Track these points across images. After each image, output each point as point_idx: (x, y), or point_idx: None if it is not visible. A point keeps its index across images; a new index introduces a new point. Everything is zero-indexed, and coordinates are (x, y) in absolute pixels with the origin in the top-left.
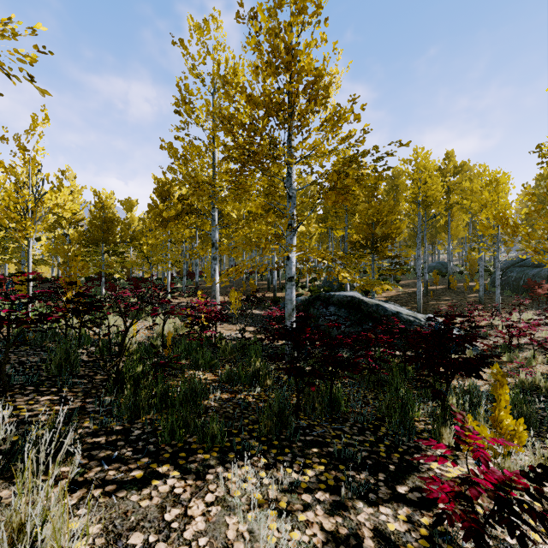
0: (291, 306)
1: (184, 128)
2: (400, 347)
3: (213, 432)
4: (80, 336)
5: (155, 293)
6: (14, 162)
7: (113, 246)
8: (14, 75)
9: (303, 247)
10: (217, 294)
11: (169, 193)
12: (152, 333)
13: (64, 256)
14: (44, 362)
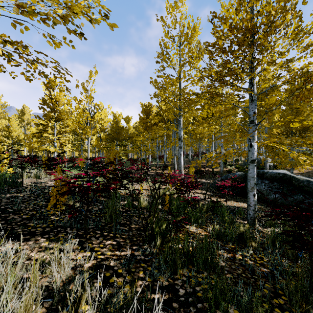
0: (253, 182)
1: (162, 69)
2: None
3: (258, 312)
4: (116, 194)
5: (141, 167)
6: (81, 98)
7: (120, 142)
8: (95, 19)
9: (280, 136)
10: (182, 169)
11: (150, 111)
12: (149, 192)
13: (99, 147)
14: (100, 211)
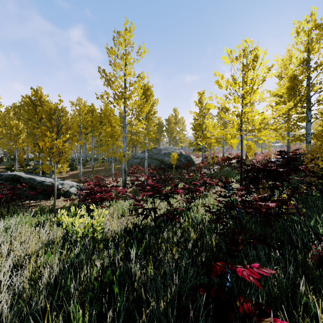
0: None
1: None
2: (41, 198)
3: None
4: None
5: None
6: None
7: None
8: None
9: None
10: None
11: None
12: None
13: None
14: None
